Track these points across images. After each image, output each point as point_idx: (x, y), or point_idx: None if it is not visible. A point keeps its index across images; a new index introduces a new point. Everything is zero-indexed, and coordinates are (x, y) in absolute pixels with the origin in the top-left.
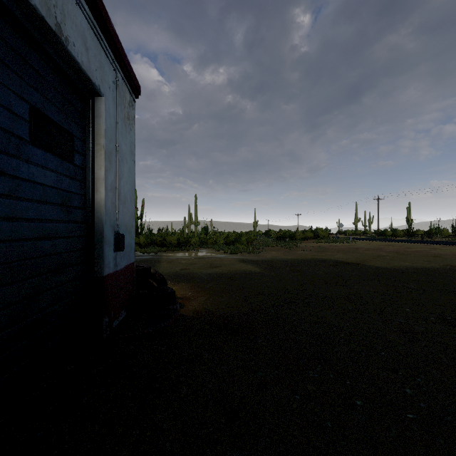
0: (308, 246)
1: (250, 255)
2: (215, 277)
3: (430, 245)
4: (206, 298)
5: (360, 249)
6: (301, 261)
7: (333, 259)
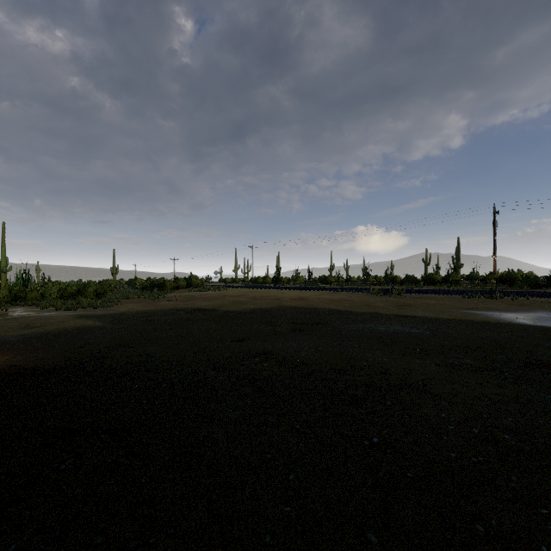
0: (177, 296)
1: (97, 310)
2: (32, 337)
3: (283, 290)
4: (11, 357)
5: (227, 296)
6: (160, 311)
7: (194, 307)
